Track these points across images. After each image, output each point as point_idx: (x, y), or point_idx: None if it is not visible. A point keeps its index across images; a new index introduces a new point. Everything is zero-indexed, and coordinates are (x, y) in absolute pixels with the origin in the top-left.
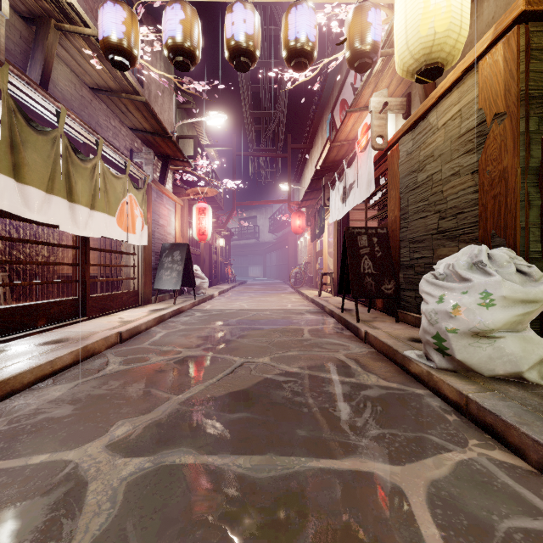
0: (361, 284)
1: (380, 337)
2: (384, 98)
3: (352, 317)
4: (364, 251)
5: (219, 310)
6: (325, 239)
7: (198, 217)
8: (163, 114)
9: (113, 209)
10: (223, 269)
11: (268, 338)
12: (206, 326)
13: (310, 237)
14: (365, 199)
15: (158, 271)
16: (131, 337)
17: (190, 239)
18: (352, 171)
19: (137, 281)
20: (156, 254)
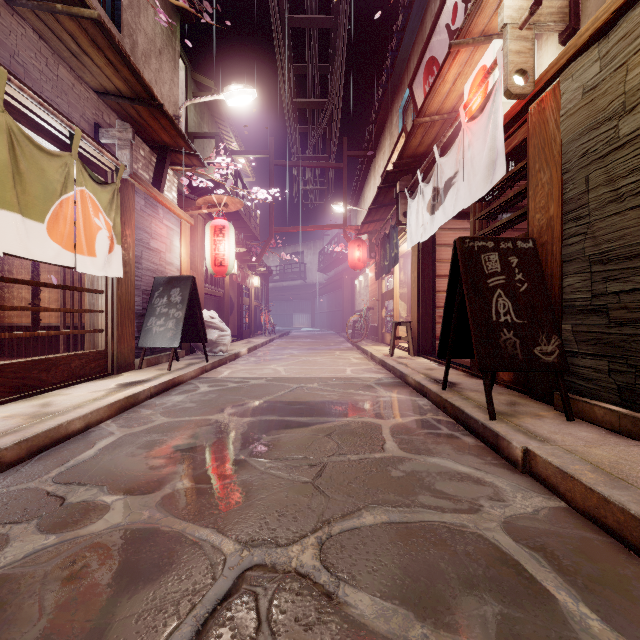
0: (495, 344)
1: (581, 475)
2: (529, 1)
3: (469, 403)
4: (495, 281)
5: (239, 381)
6: (396, 275)
7: (213, 240)
8: (160, 85)
9: (37, 207)
10: (259, 317)
11: (315, 457)
12: (204, 417)
13: (373, 273)
14: (471, 204)
15: (146, 320)
16: (37, 452)
17: (207, 275)
18: (452, 158)
19: (104, 335)
20: (144, 294)
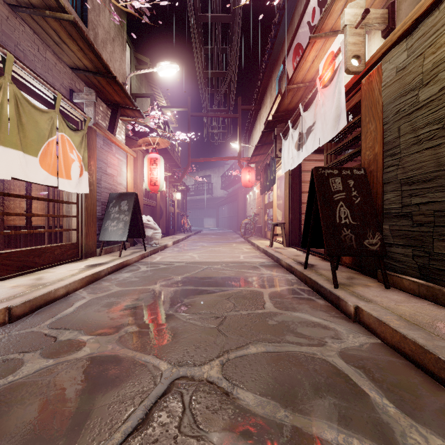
0: (338, 238)
1: (390, 322)
2: (361, 10)
3: (321, 278)
4: (338, 196)
5: (167, 263)
6: (274, 191)
7: (149, 167)
8: (113, 62)
9: (33, 147)
10: (180, 220)
11: (218, 312)
12: (145, 287)
13: (258, 190)
14: (325, 144)
15: (104, 222)
16: (36, 309)
17: (145, 191)
18: (311, 113)
19: (76, 232)
20: (103, 204)
